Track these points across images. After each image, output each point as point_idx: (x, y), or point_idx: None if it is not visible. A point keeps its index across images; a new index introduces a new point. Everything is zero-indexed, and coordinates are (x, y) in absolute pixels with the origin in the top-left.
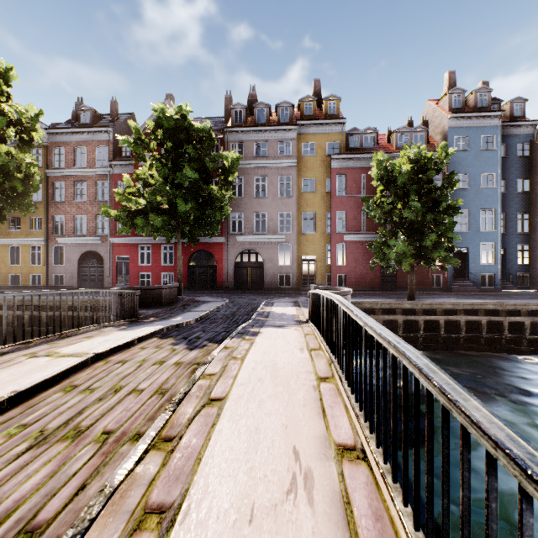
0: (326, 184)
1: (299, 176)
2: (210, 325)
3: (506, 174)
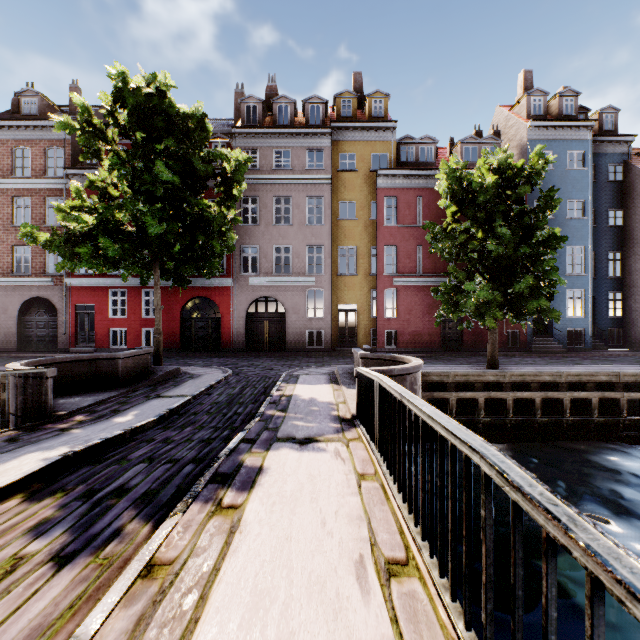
0: (371, 209)
1: (335, 198)
2: (178, 434)
3: (595, 202)
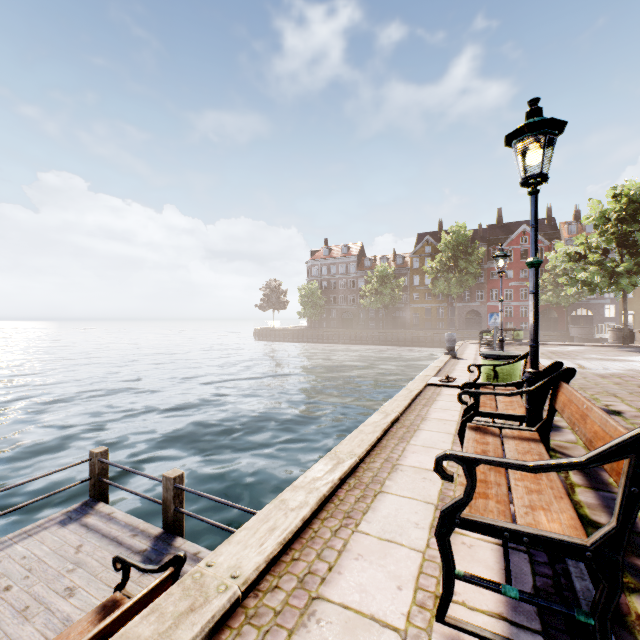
0: None
1: None
2: None
3: None
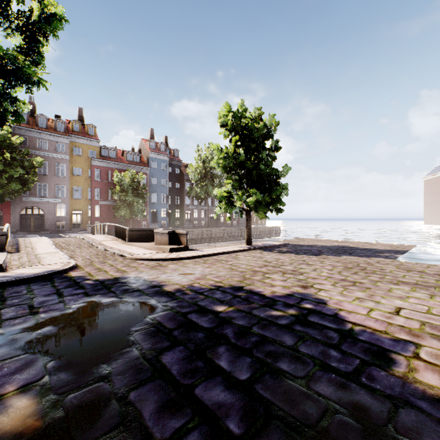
0: (88, 172)
1: (71, 165)
2: None
3: (172, 180)
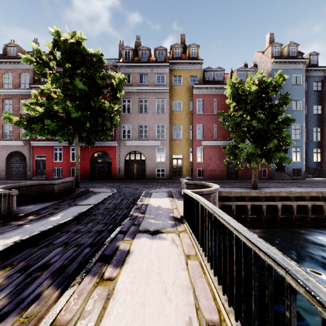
0: (189, 105)
1: (171, 99)
2: (84, 227)
3: (307, 102)
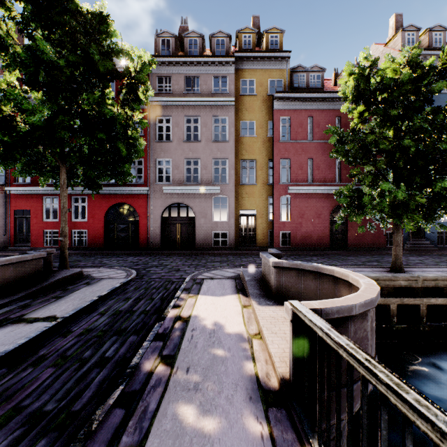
0: (268, 128)
1: (237, 118)
2: None
3: None
